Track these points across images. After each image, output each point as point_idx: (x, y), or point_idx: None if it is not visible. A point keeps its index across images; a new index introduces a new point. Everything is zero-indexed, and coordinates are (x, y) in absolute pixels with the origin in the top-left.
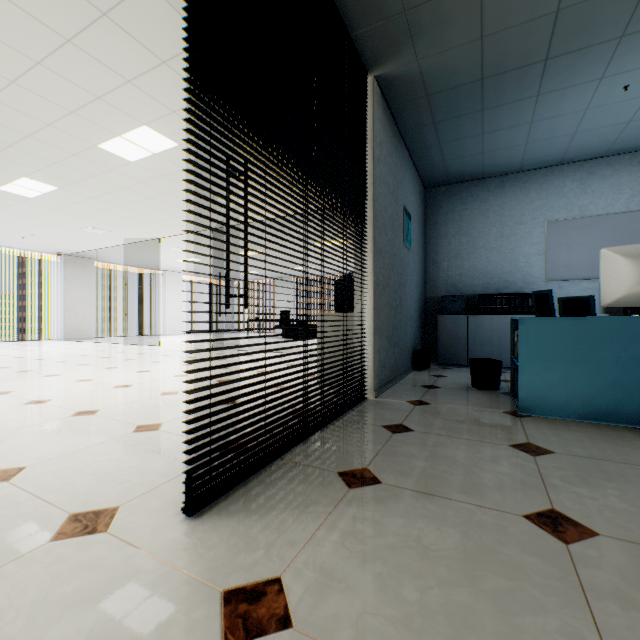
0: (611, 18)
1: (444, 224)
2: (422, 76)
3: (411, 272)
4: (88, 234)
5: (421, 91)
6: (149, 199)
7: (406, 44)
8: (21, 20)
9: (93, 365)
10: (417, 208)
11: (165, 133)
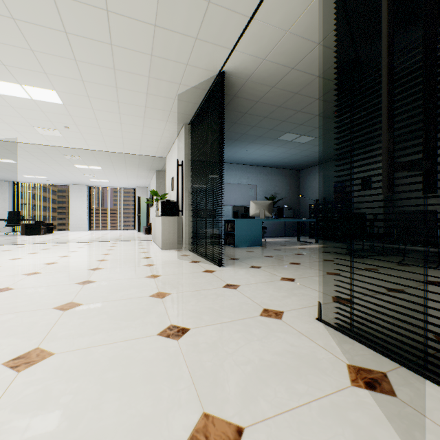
0: (251, 139)
1: None
2: None
3: None
4: None
5: None
6: None
7: None
8: (60, 44)
9: None
10: None
11: (63, 98)
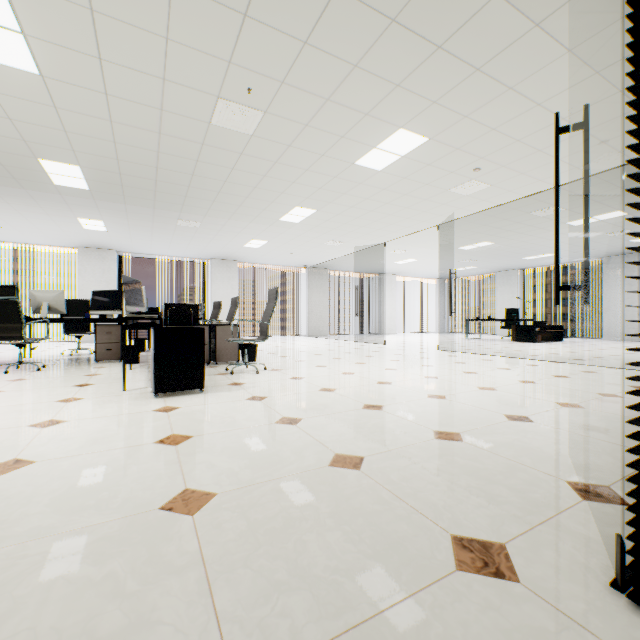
0: None
1: None
2: None
3: None
4: (328, 247)
5: None
6: (384, 205)
7: None
8: (323, 64)
9: (343, 359)
10: None
11: (418, 130)
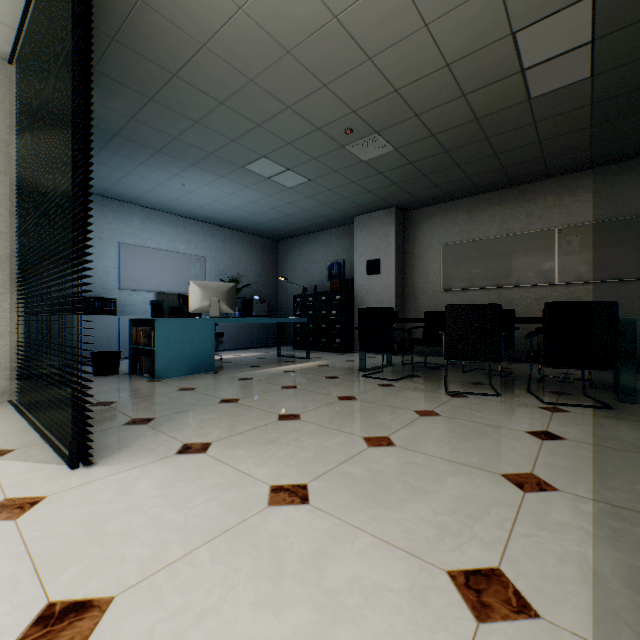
0: (194, 156)
1: None
2: None
3: None
4: None
5: None
6: None
7: None
8: None
9: None
10: None
11: None
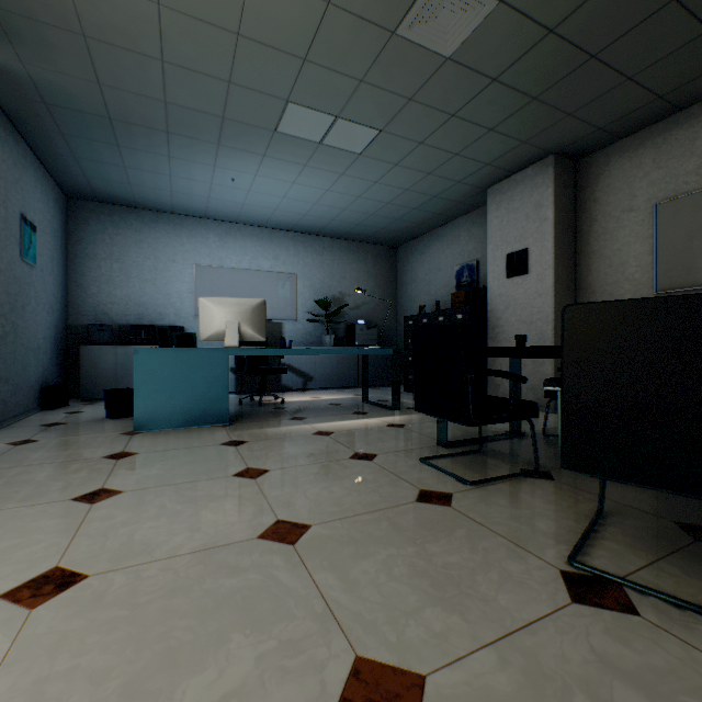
0: (208, 129)
1: (93, 244)
2: (34, 80)
3: (39, 293)
4: None
5: (36, 94)
6: None
7: (2, 38)
8: None
9: None
10: (52, 218)
11: None
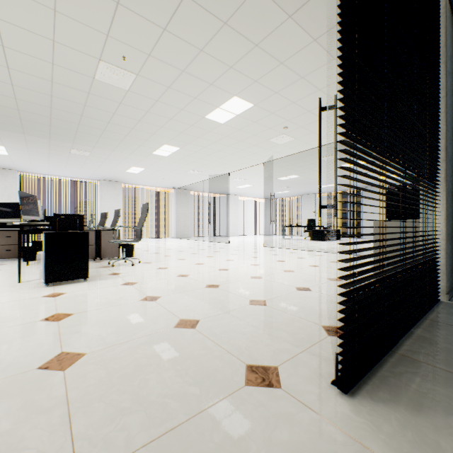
0: None
1: None
2: None
3: None
4: (190, 175)
5: None
6: (227, 147)
7: None
8: (179, 46)
9: (199, 254)
10: None
11: (246, 98)
